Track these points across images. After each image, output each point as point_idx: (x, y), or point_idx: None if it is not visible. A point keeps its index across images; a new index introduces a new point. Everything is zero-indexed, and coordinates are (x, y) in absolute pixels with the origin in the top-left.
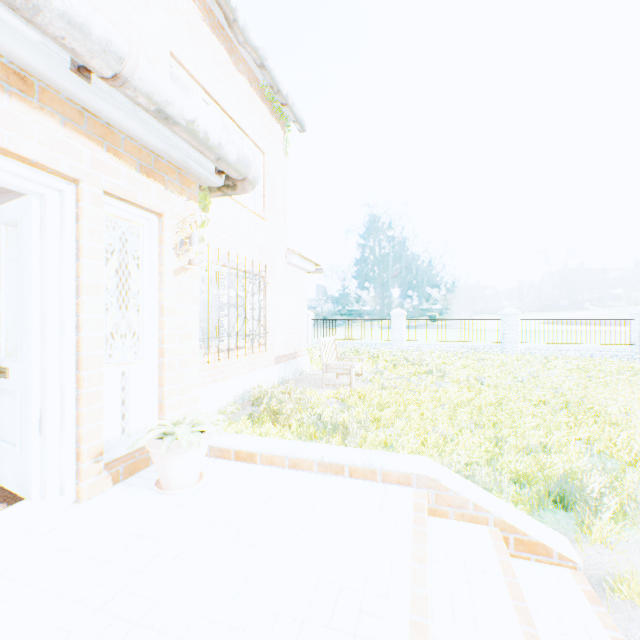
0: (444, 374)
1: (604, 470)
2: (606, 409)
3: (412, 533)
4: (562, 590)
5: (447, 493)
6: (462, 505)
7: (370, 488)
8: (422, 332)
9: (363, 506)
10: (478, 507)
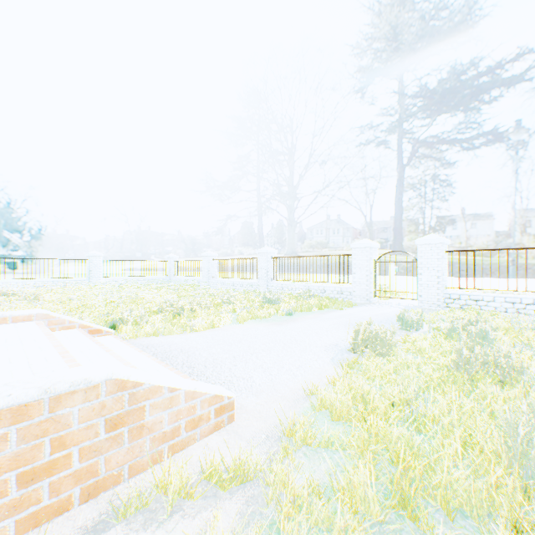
0: (40, 298)
1: (132, 311)
2: (144, 300)
3: (39, 327)
4: (106, 338)
5: (55, 319)
6: (63, 323)
7: (5, 325)
8: (3, 277)
9: (4, 329)
10: (72, 321)
